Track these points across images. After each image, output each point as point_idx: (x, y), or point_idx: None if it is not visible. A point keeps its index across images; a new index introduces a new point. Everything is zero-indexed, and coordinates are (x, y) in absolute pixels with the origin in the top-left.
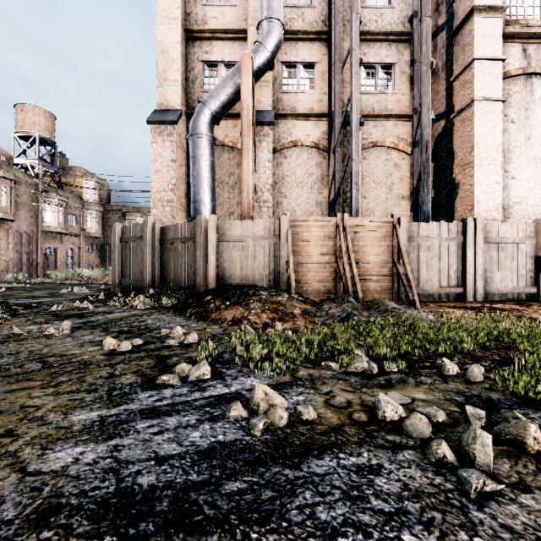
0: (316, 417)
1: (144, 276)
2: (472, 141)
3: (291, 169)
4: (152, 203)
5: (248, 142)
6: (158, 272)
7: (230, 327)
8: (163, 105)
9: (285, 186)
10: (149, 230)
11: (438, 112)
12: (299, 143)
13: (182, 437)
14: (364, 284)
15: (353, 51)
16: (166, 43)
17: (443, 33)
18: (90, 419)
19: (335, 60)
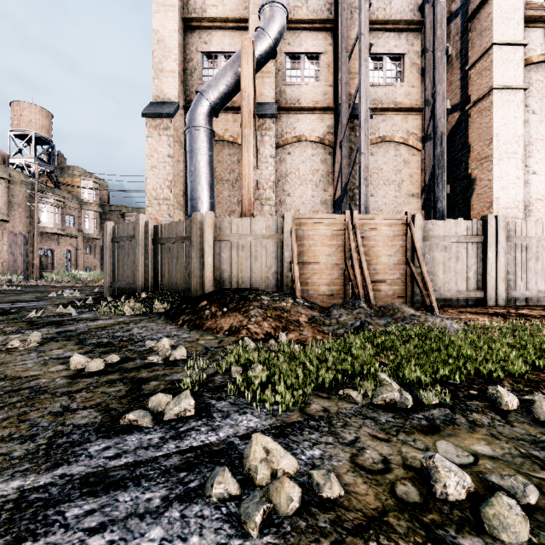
0: (342, 493)
1: (136, 279)
2: (490, 133)
3: (294, 165)
4: (147, 201)
5: (248, 134)
6: (151, 274)
7: (226, 338)
8: (159, 97)
9: (288, 183)
10: (141, 229)
11: (451, 103)
12: (303, 138)
13: (132, 540)
14: (375, 287)
15: (362, 36)
16: (163, 32)
17: (457, 19)
18: (3, 497)
19: (341, 49)
